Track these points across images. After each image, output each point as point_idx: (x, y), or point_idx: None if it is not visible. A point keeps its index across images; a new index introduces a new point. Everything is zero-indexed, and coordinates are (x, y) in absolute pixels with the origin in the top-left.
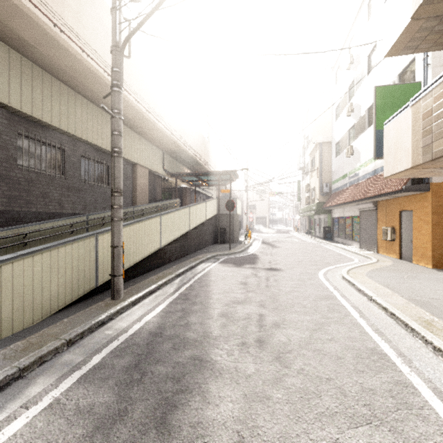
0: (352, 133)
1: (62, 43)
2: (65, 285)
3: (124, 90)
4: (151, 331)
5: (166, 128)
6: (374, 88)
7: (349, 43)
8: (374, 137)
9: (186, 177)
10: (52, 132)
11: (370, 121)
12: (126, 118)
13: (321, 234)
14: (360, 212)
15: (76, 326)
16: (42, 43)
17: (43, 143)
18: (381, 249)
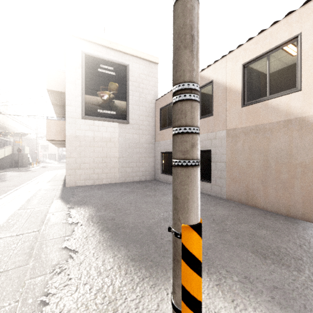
0: None
1: None
2: None
3: None
4: None
5: None
6: None
7: None
8: None
9: None
10: None
11: None
12: None
13: None
14: None
15: None
16: None
17: None
18: None
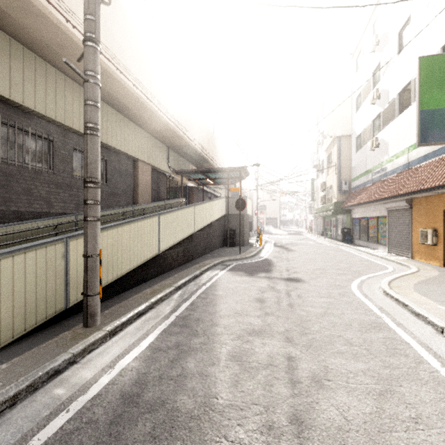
0: (377, 124)
1: (40, 8)
2: (13, 311)
3: (120, 72)
4: (125, 391)
5: (170, 119)
6: (417, 60)
7: (373, 23)
8: (418, 119)
9: (193, 175)
10: (37, 120)
11: (402, 107)
12: (125, 108)
13: (338, 236)
14: (388, 212)
15: (12, 380)
16: (16, 8)
17: (27, 132)
18: (417, 254)
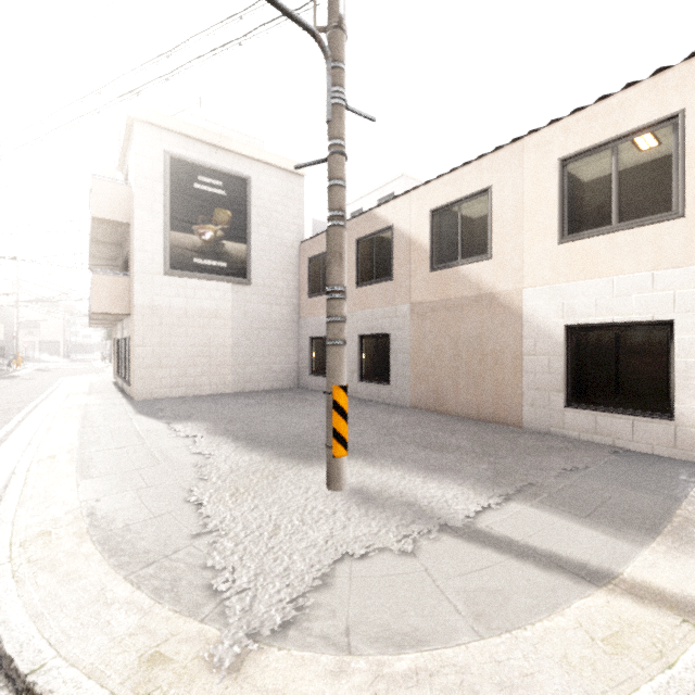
0: None
1: None
2: None
3: None
4: None
5: None
6: None
7: None
8: None
9: None
10: None
11: None
12: None
13: None
14: None
15: None
16: None
17: None
18: None
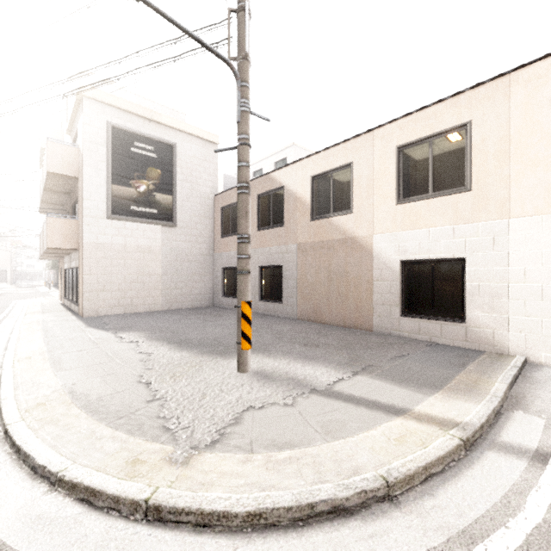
0: None
1: None
2: None
3: None
4: None
5: None
6: None
7: None
8: None
9: None
10: None
11: None
12: None
13: None
14: None
15: None
16: None
17: None
18: None
